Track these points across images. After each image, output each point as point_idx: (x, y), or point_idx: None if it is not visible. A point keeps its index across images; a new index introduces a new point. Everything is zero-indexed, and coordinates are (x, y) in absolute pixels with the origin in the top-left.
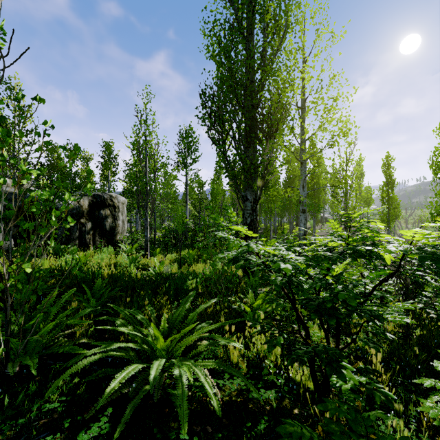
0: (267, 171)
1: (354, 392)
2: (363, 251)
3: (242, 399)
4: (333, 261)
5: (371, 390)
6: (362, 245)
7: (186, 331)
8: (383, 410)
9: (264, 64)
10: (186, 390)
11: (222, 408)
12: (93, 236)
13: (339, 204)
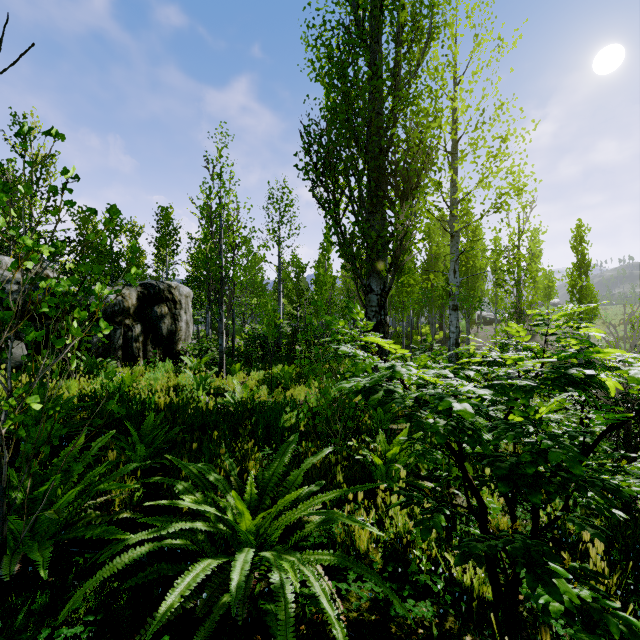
0: (403, 248)
1: (570, 615)
2: (575, 377)
3: (378, 615)
4: (528, 393)
5: (600, 613)
6: (574, 366)
7: (287, 501)
8: (610, 638)
9: (397, 88)
10: (292, 614)
11: (348, 635)
12: (143, 345)
13: (508, 297)
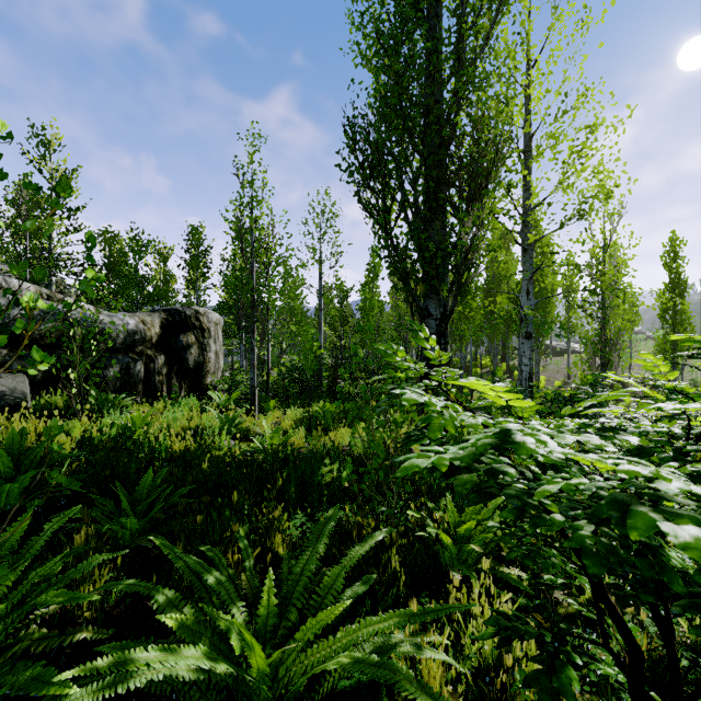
0: (468, 262)
1: None
2: None
3: None
4: None
5: None
6: None
7: (320, 624)
8: None
9: (461, 68)
10: None
11: None
12: (167, 378)
13: (591, 323)
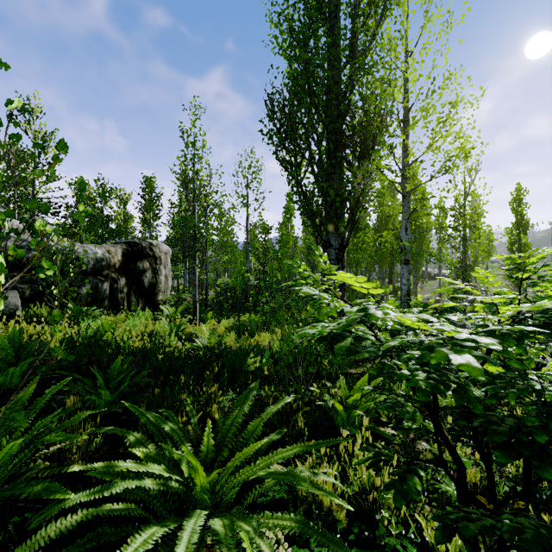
0: (359, 205)
1: None
2: None
3: None
4: (517, 341)
5: None
6: None
7: (244, 455)
8: None
9: (354, 57)
10: None
11: None
12: (127, 296)
13: (455, 253)
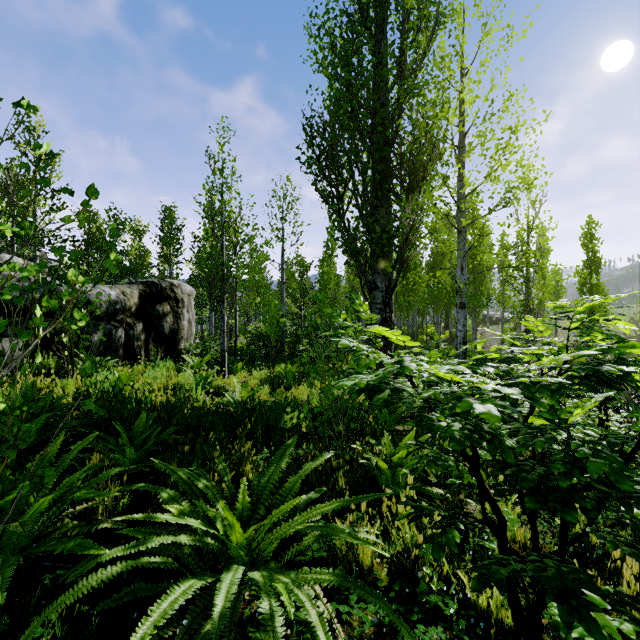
0: (408, 243)
1: None
2: (608, 375)
3: None
4: (554, 392)
5: None
6: (606, 362)
7: (282, 512)
8: None
9: (403, 77)
10: None
11: None
12: (145, 344)
13: (517, 295)
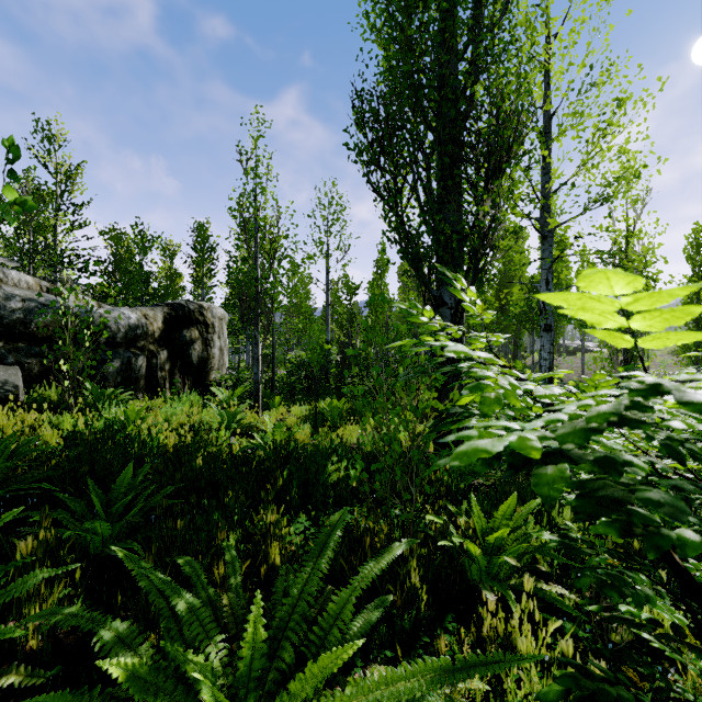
0: (487, 245)
1: None
2: None
3: None
4: None
5: None
6: None
7: (321, 675)
8: None
9: (478, 36)
10: None
11: None
12: (170, 374)
13: None
